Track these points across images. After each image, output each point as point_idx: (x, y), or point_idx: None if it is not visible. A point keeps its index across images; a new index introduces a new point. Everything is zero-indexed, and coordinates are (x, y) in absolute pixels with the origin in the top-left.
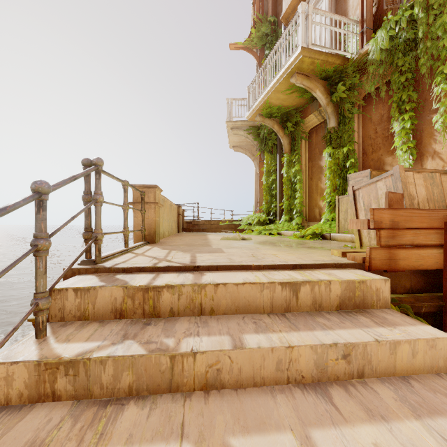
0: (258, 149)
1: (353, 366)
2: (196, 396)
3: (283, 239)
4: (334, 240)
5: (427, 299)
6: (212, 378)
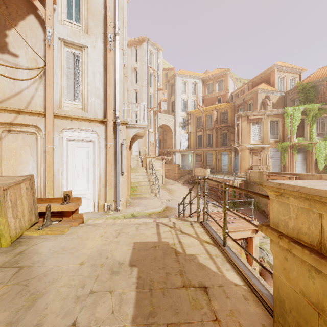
0: None
1: None
2: None
3: None
4: None
5: None
6: None
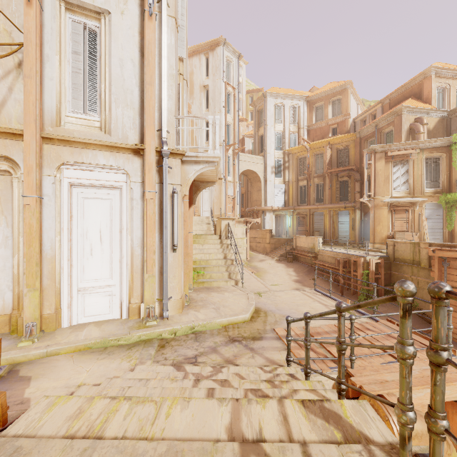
0: None
1: None
2: None
3: None
4: None
5: None
6: None
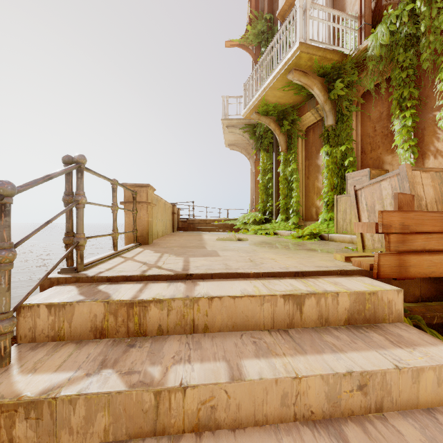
0: (253, 148)
1: (370, 398)
2: (186, 441)
3: (280, 239)
4: (333, 241)
5: (439, 308)
6: (205, 417)
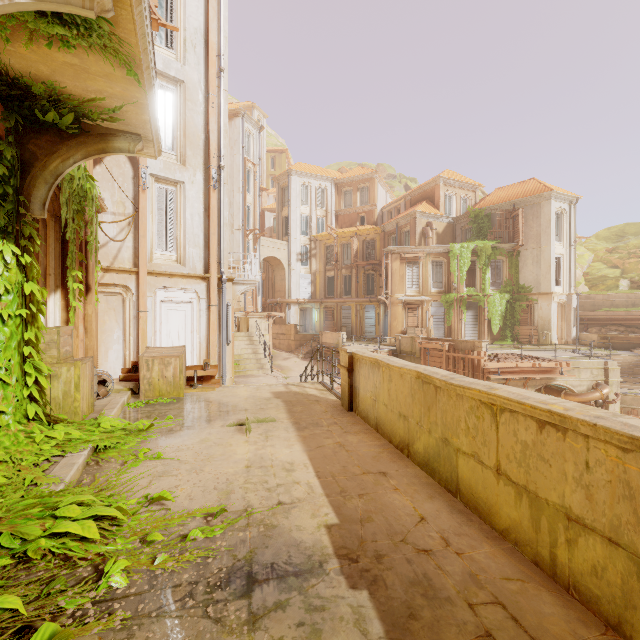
0: None
1: None
2: None
3: (167, 434)
4: None
5: None
6: None
